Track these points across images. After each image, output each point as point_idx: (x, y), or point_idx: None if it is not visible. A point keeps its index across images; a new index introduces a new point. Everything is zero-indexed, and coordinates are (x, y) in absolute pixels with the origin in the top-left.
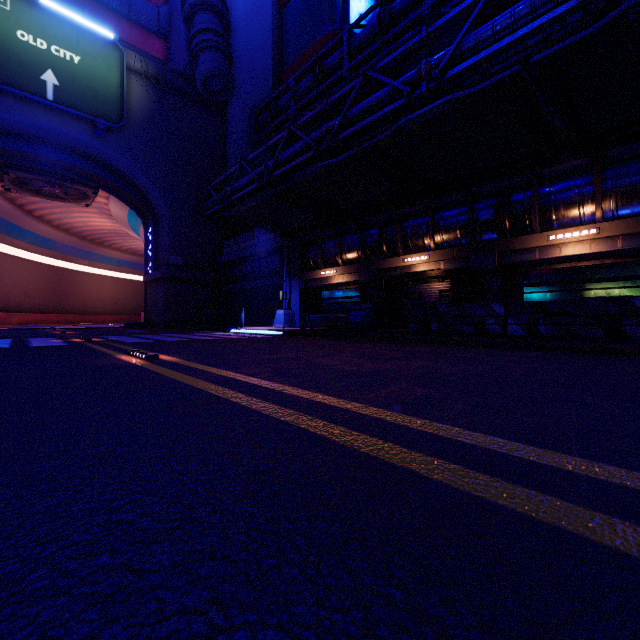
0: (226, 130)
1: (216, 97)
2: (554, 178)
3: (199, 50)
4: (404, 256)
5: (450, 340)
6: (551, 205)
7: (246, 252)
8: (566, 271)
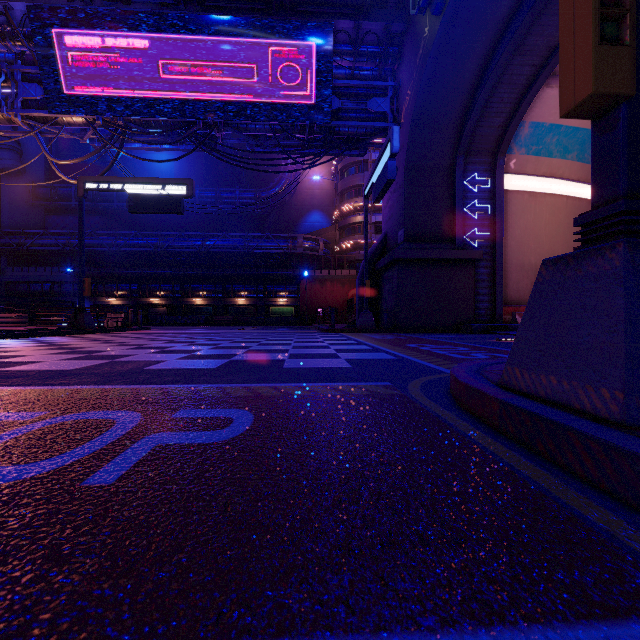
0: (2, 187)
1: (7, 174)
2: (195, 282)
3: (0, 148)
4: (150, 298)
5: (169, 325)
6: (194, 291)
7: (38, 279)
8: (198, 308)
